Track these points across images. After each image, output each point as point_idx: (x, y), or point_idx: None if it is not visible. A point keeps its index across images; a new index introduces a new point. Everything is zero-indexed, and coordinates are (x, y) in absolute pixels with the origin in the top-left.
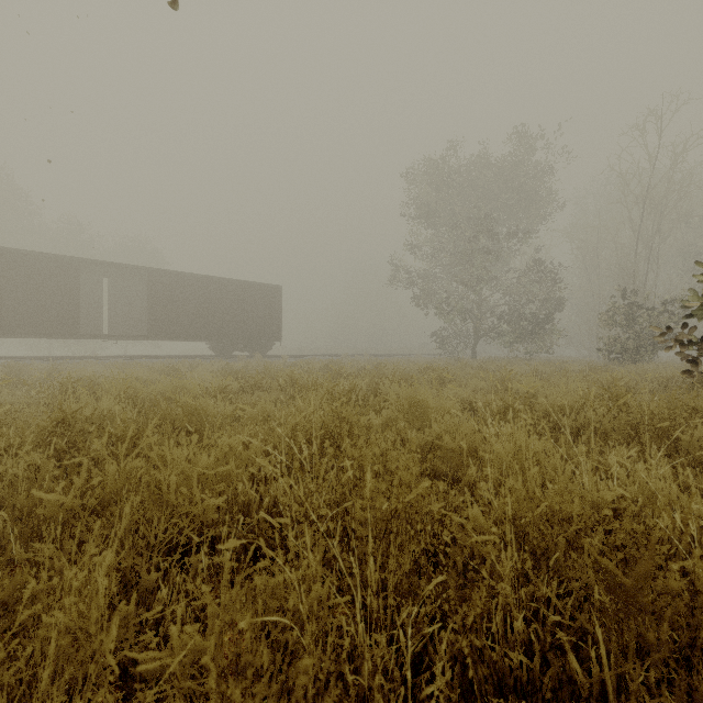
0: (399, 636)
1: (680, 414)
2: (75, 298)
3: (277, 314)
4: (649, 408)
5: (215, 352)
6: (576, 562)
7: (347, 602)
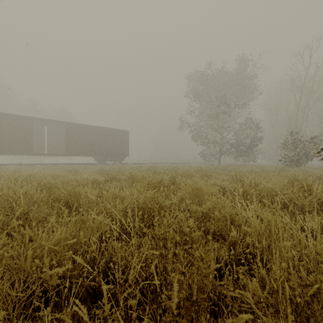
0: None
1: None
2: (30, 136)
3: (126, 144)
4: None
5: (97, 161)
6: None
7: None
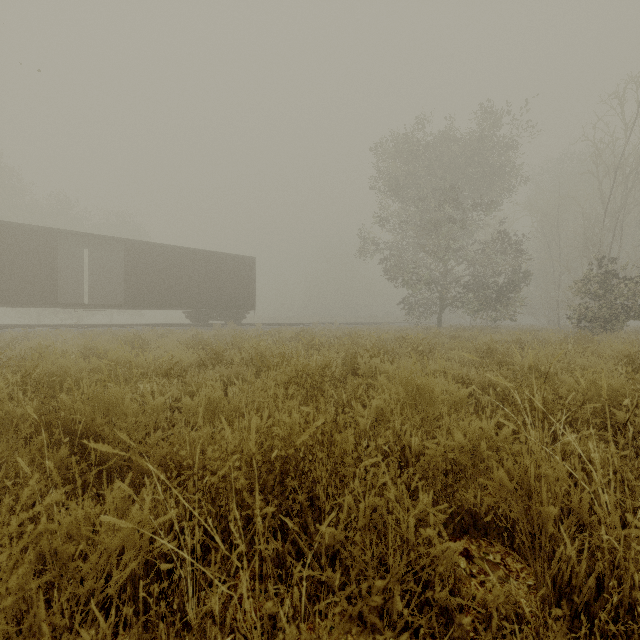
0: None
1: None
2: (53, 268)
3: (251, 284)
4: None
5: (192, 320)
6: None
7: None
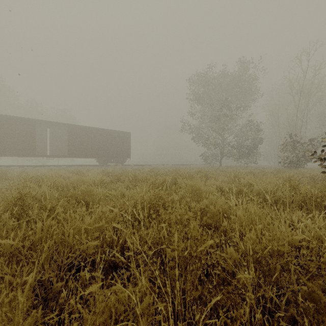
0: (192, 321)
1: (325, 194)
2: (33, 138)
3: (128, 145)
4: (311, 191)
5: (99, 163)
6: (285, 278)
7: (163, 301)
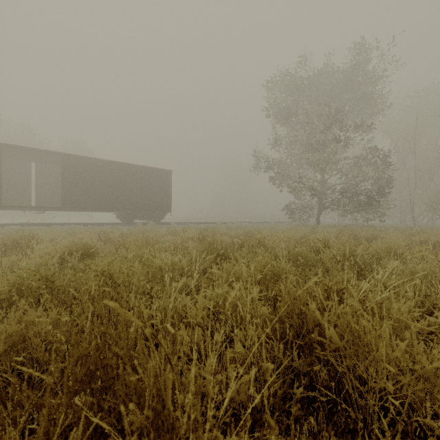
0: None
1: None
2: None
3: (168, 191)
4: None
5: (121, 220)
6: None
7: None
